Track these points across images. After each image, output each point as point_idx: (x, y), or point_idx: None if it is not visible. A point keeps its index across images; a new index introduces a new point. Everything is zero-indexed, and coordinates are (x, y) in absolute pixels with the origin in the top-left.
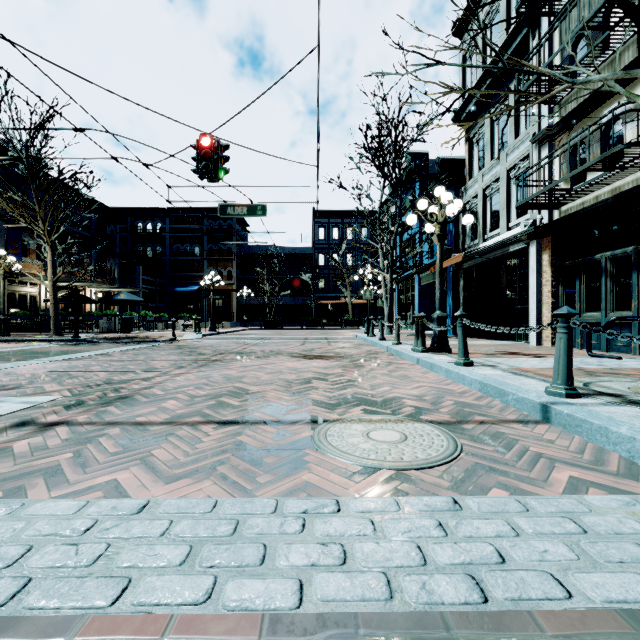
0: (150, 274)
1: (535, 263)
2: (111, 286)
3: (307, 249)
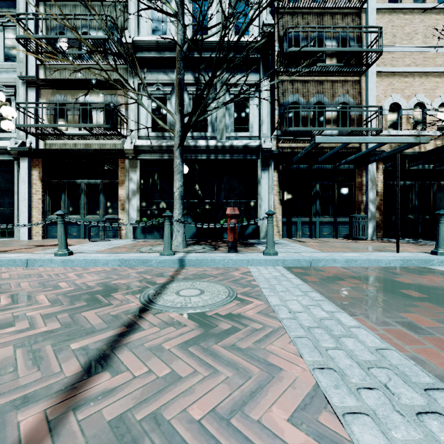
0: None
1: (27, 175)
2: None
3: None
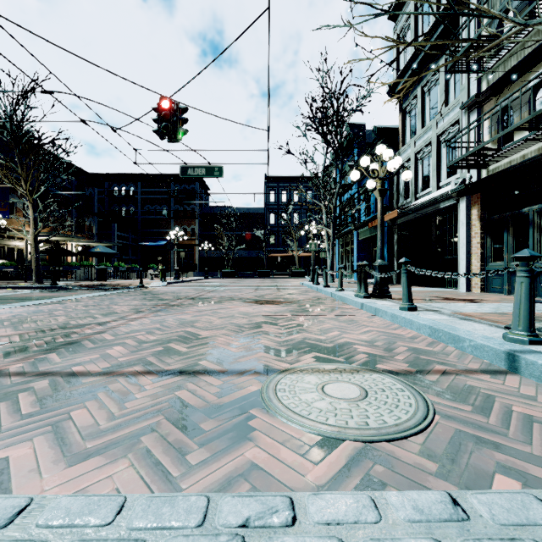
0: (124, 231)
1: (465, 217)
2: (89, 241)
3: (260, 209)
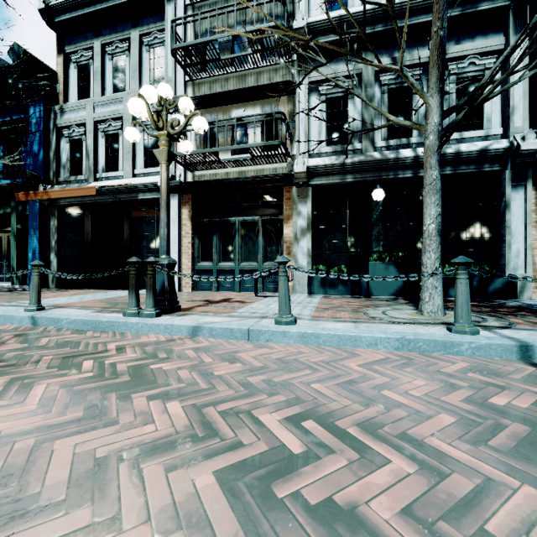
0: None
1: (177, 215)
2: None
3: None
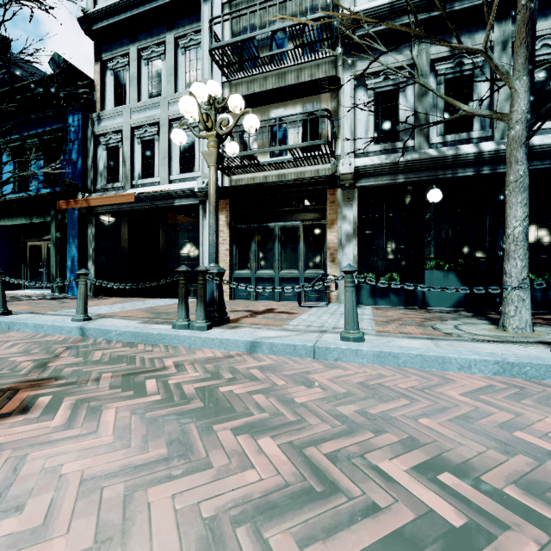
0: None
1: None
2: None
3: None
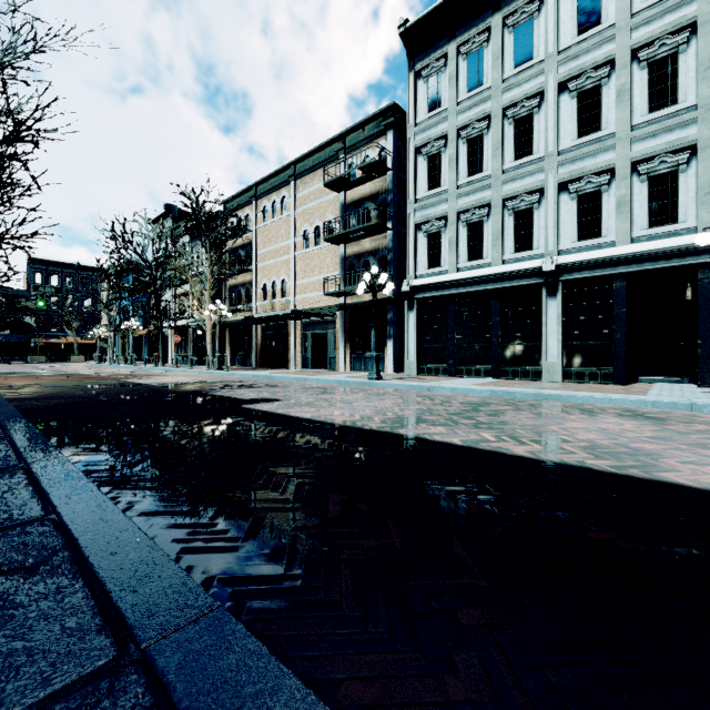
0: None
1: (171, 337)
2: None
3: (22, 291)
